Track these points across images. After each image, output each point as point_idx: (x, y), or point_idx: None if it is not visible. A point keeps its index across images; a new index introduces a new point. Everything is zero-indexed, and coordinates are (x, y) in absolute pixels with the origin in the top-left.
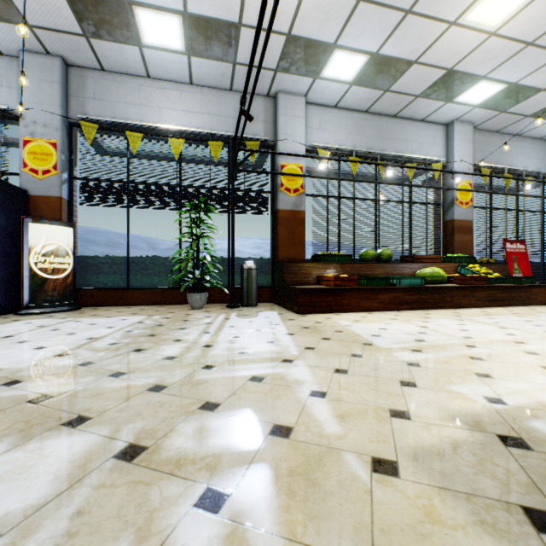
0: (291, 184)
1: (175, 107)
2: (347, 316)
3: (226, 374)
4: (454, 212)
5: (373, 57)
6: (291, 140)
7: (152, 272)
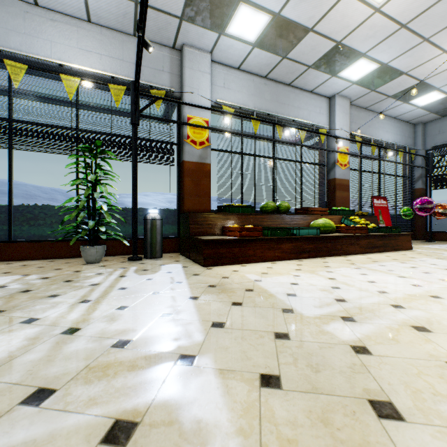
0: (197, 137)
1: (70, 43)
2: (253, 267)
3: (61, 422)
4: (336, 171)
5: (275, 18)
6: (197, 94)
7: (42, 223)
